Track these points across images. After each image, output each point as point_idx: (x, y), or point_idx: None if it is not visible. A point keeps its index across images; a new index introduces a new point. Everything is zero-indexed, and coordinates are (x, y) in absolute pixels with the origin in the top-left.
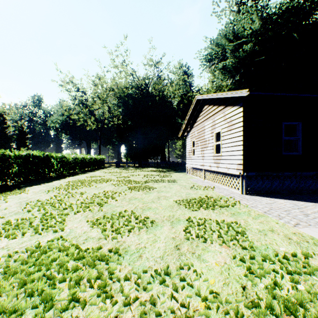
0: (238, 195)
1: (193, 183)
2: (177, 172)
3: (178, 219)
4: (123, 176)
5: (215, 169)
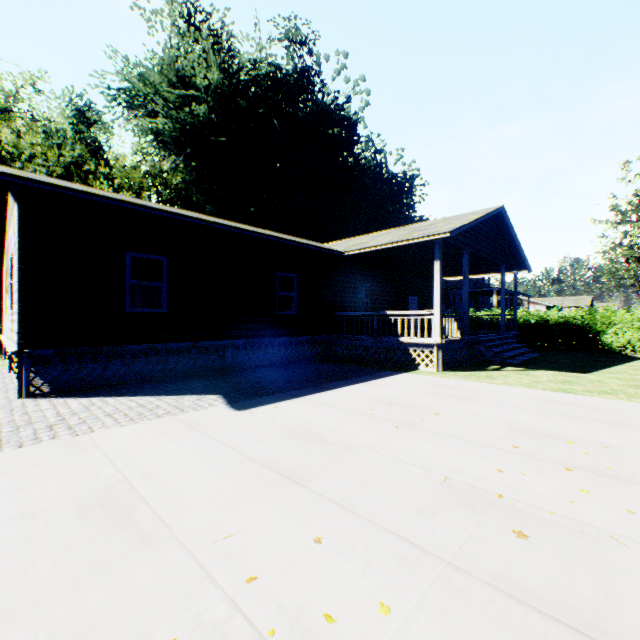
0: (2, 402)
1: None
2: None
3: None
4: None
5: (7, 344)
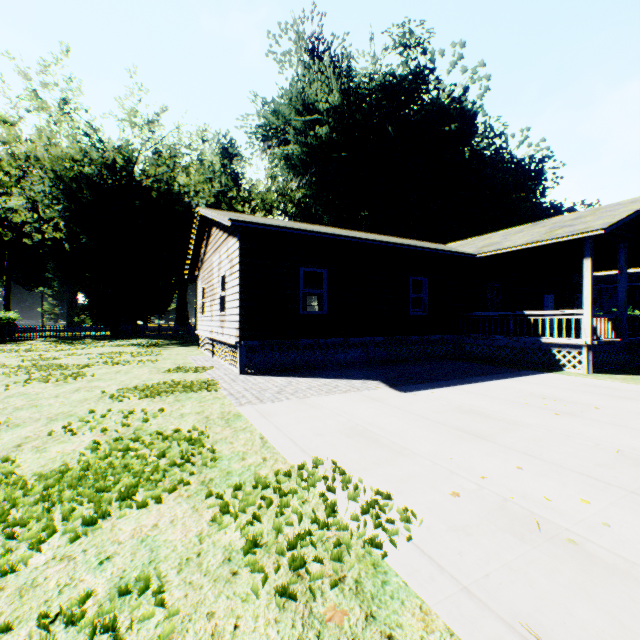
0: (231, 376)
1: (187, 363)
2: (186, 345)
3: (71, 415)
4: (46, 357)
5: (220, 337)
